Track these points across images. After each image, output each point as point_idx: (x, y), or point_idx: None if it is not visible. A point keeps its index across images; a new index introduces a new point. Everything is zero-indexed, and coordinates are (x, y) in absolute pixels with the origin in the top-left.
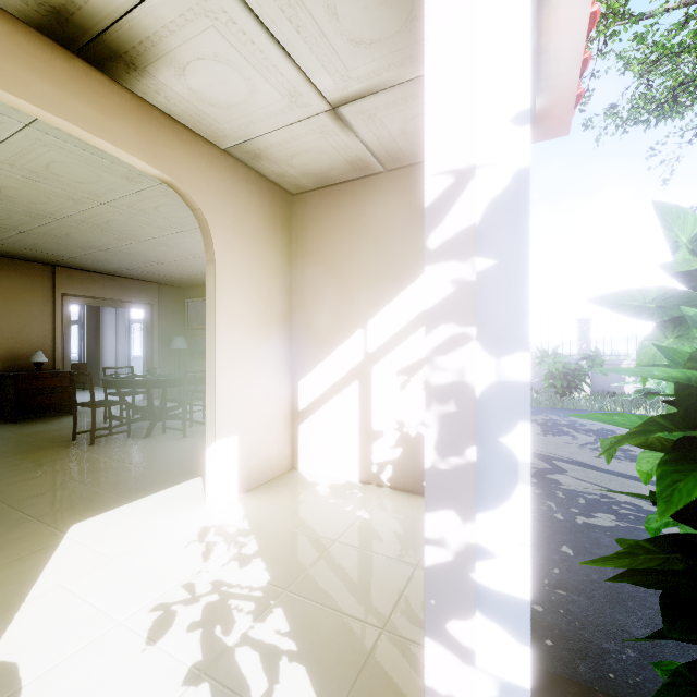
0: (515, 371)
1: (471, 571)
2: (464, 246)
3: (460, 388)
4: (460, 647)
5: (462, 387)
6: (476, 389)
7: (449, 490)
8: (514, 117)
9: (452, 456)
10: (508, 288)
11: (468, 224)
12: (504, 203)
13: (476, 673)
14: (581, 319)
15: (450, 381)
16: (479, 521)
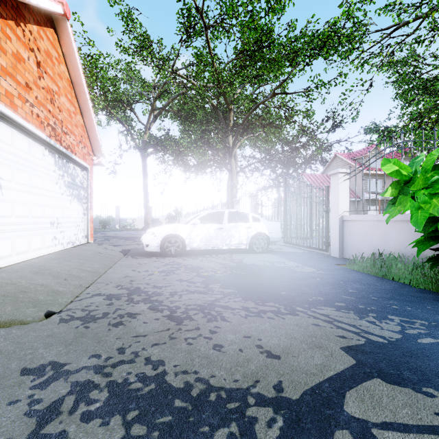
0: None
1: None
2: None
3: None
4: None
5: None
6: None
7: None
8: None
9: None
10: None
11: None
12: None
13: None
14: (116, 206)
15: None
16: None
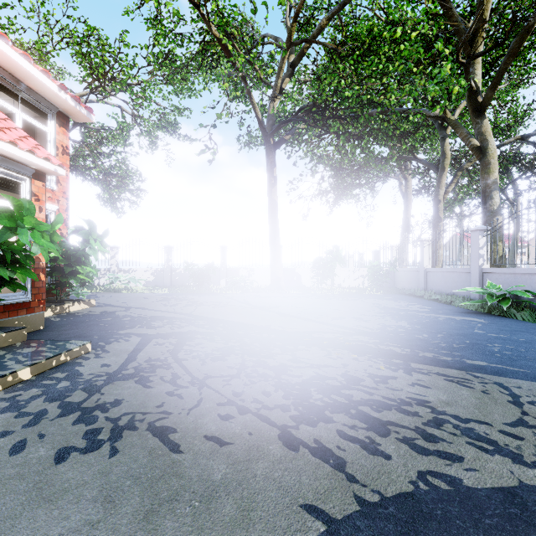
0: None
1: None
2: None
3: None
4: None
5: None
6: None
7: None
8: None
9: None
10: None
11: None
12: None
13: None
14: (221, 246)
15: None
16: None
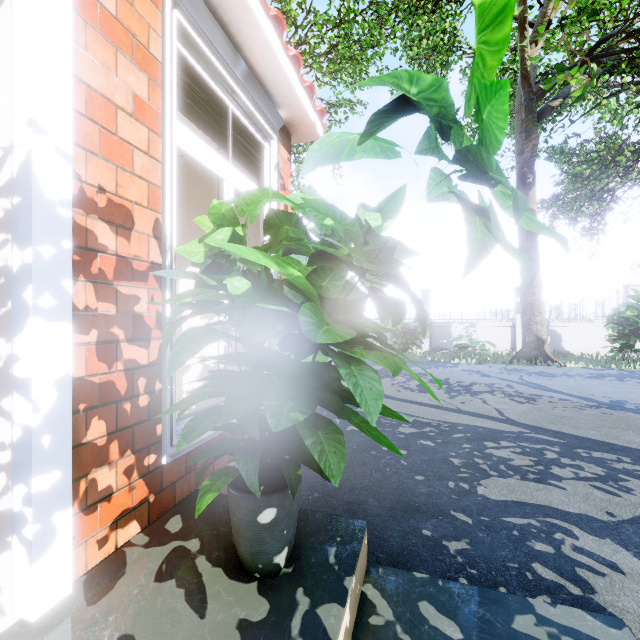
0: (28, 258)
1: (10, 369)
2: (8, 190)
3: (6, 269)
4: (6, 413)
5: (7, 268)
6: (14, 269)
7: (2, 327)
8: (27, 121)
9: (3, 308)
10: (25, 213)
11: (9, 178)
12: (24, 167)
13: (14, 426)
14: (423, 290)
15: (2, 266)
16: (16, 341)
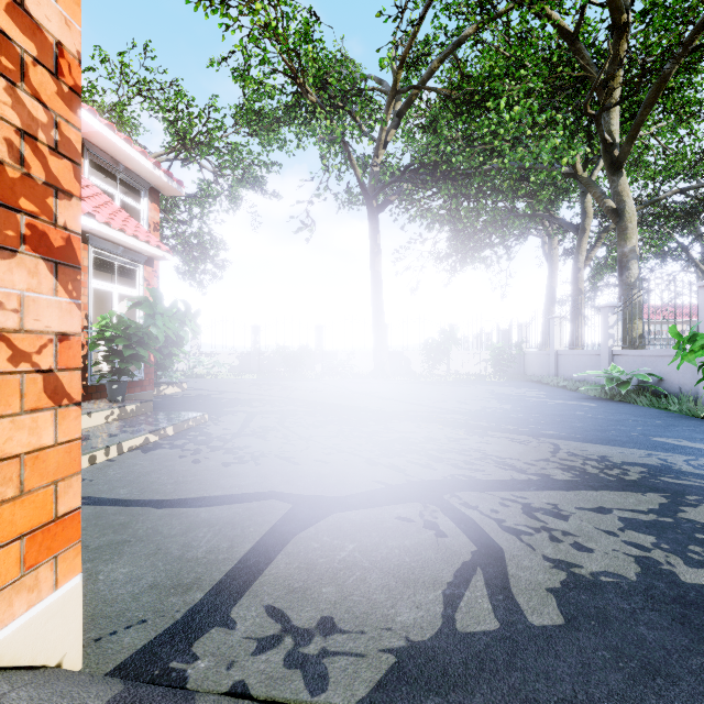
0: None
1: None
2: None
3: None
4: None
5: None
6: None
7: None
8: None
9: None
10: None
11: None
12: None
13: None
14: (316, 326)
15: None
16: None
